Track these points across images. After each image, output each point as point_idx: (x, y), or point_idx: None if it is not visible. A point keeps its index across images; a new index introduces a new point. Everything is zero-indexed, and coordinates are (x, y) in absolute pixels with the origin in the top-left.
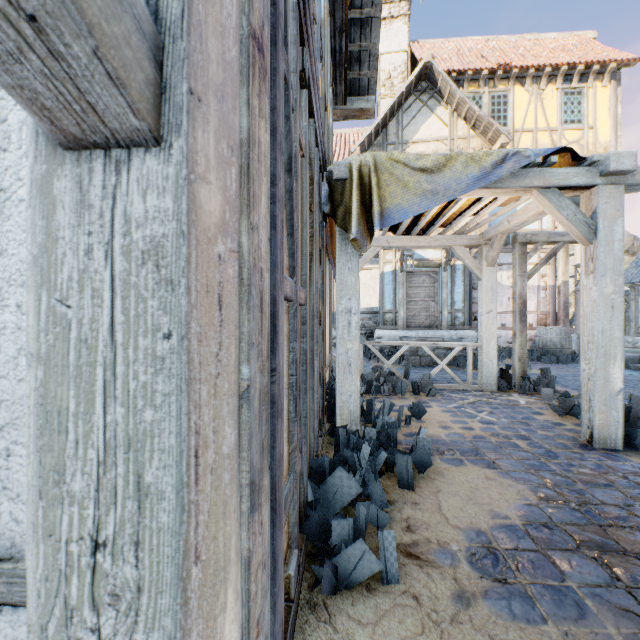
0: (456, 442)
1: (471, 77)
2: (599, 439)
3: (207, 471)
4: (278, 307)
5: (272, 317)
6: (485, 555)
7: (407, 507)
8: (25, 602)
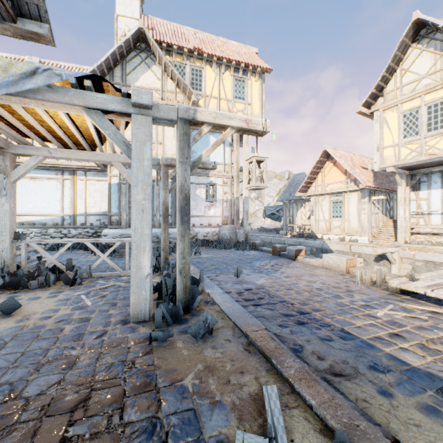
0: None
1: (178, 51)
2: (134, 314)
3: None
4: None
5: None
6: None
7: None
8: None
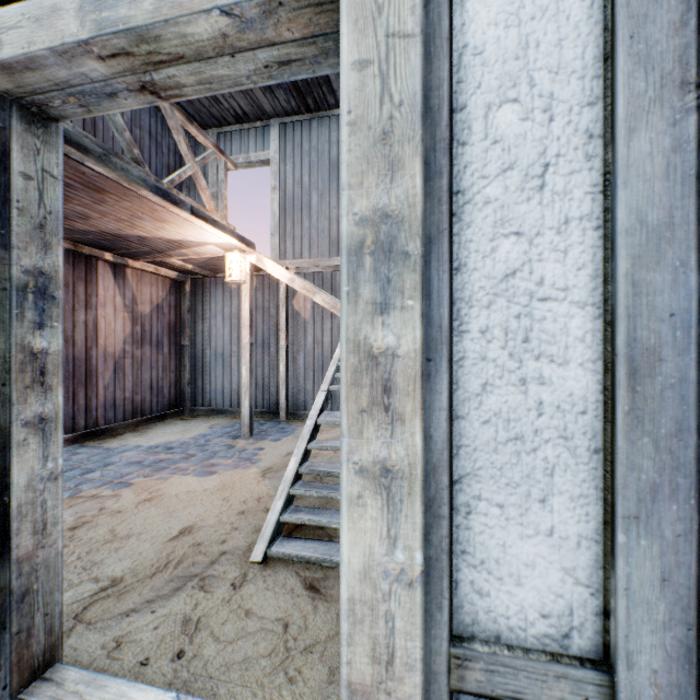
0: None
1: None
2: None
3: None
4: None
5: None
6: None
7: None
8: (510, 697)
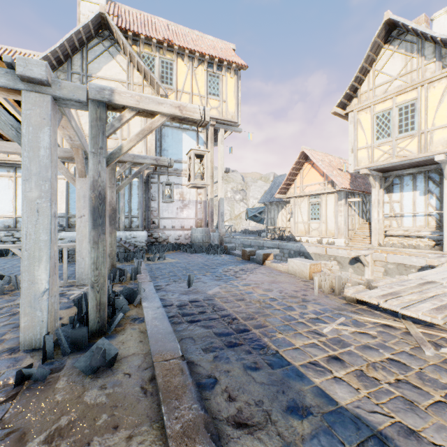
0: None
1: (146, 41)
2: (25, 341)
3: None
4: None
5: None
6: None
7: None
8: None
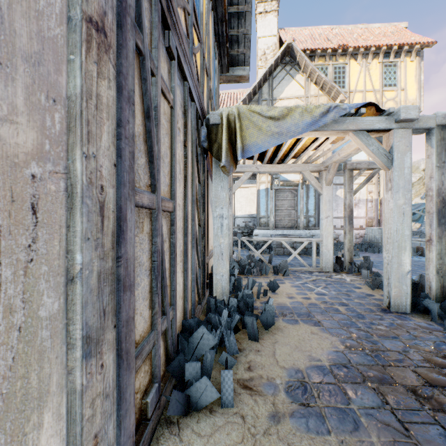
0: (296, 308)
1: (320, 54)
2: (394, 305)
3: (13, 329)
4: (125, 213)
5: (118, 220)
6: (298, 387)
7: (251, 353)
8: None
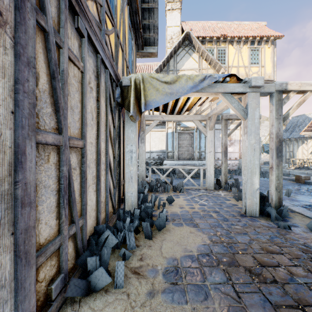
0: (183, 215)
1: (209, 40)
2: (248, 212)
3: None
4: (24, 148)
5: (16, 154)
6: (172, 271)
7: (145, 248)
8: None
